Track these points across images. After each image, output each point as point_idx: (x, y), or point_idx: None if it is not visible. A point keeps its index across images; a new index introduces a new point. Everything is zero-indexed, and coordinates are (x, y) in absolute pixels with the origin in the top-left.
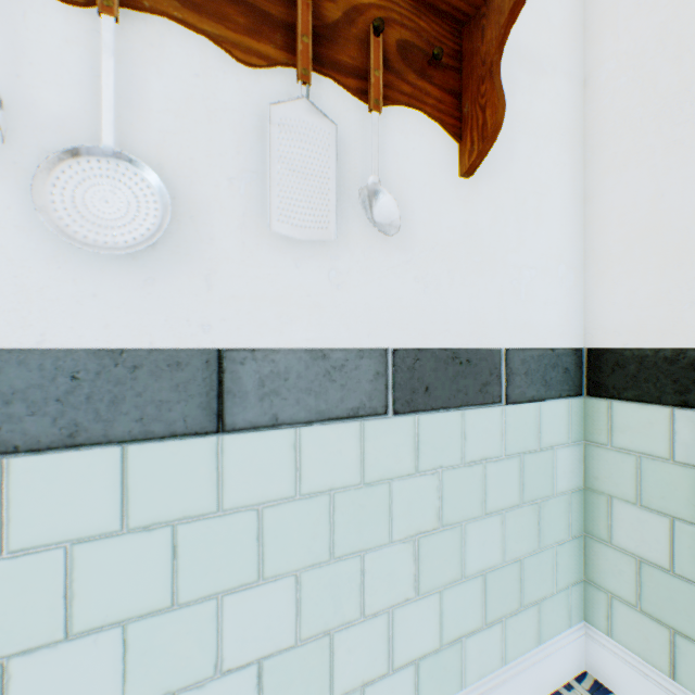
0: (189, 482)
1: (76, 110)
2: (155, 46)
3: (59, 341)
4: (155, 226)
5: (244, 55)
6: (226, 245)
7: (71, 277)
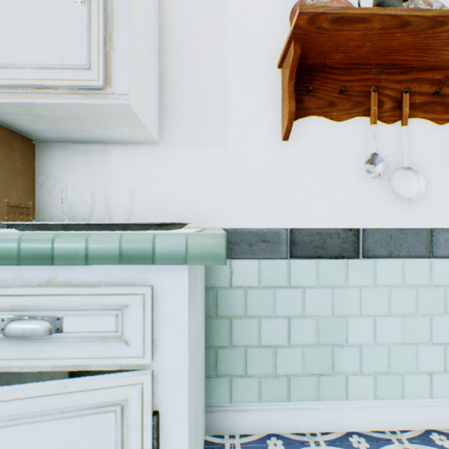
0: (420, 274)
1: (390, 155)
2: (411, 128)
3: (386, 226)
4: (419, 189)
5: (440, 122)
6: (432, 191)
7: (389, 206)
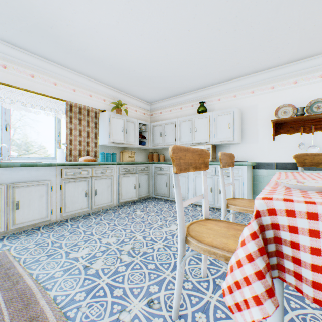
0: None
1: (309, 142)
2: (317, 134)
3: None
4: (317, 151)
5: None
6: None
7: None
